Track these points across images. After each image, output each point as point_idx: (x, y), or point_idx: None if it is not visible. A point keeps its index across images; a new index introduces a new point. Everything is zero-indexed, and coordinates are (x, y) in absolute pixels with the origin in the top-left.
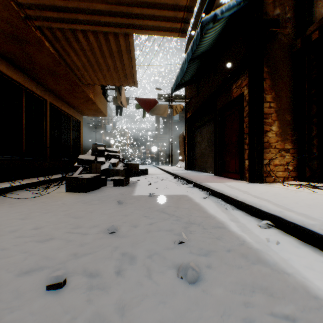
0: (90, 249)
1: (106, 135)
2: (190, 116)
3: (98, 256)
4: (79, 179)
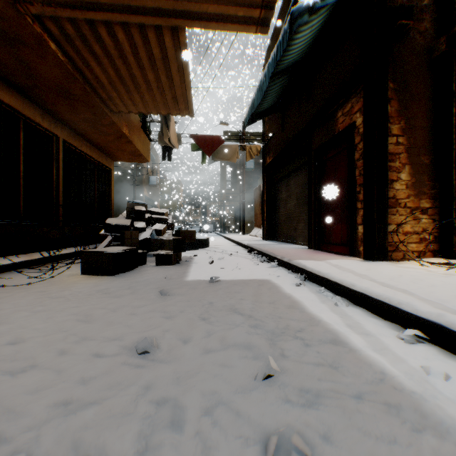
0: (98, 390)
1: (149, 190)
2: (270, 161)
3: (109, 409)
4: (102, 255)
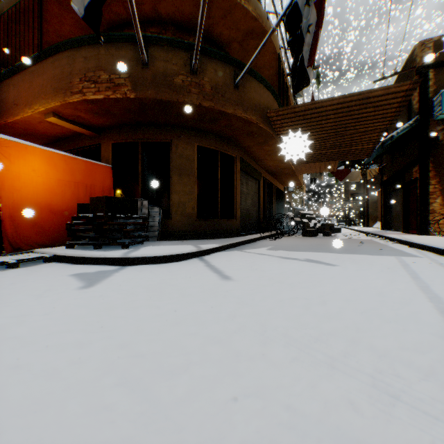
0: None
1: (287, 195)
2: (384, 180)
3: None
4: (309, 230)
